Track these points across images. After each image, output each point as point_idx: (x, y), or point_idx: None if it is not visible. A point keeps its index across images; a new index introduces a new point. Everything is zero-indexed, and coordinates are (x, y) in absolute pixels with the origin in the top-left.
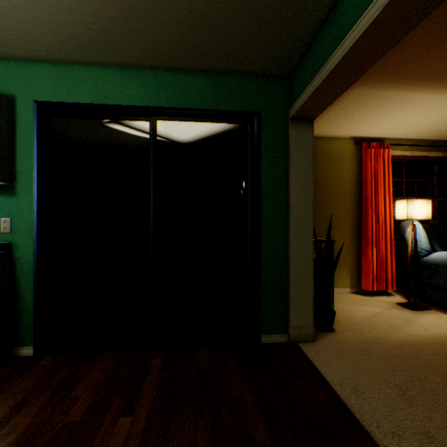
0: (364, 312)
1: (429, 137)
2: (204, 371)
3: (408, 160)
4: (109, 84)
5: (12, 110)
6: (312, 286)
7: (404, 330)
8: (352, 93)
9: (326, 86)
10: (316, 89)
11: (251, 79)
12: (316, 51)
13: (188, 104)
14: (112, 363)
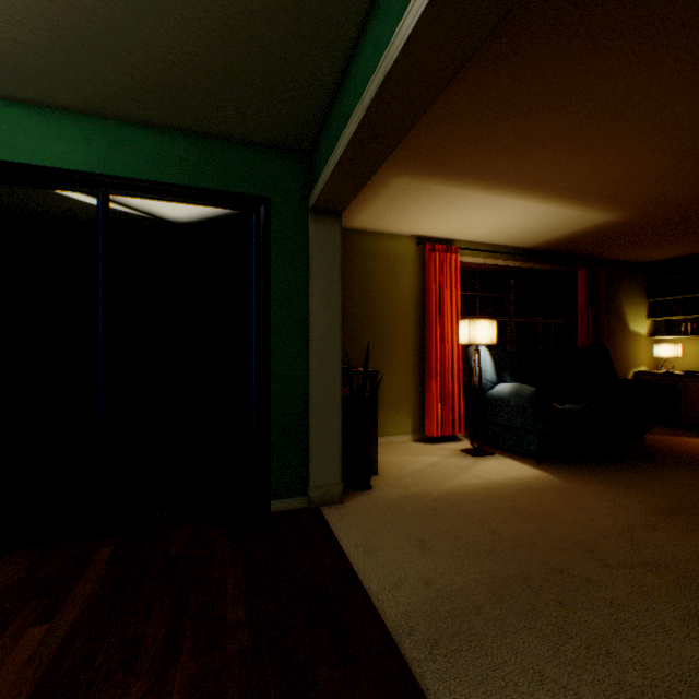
0: (419, 463)
1: (503, 242)
2: (177, 554)
3: (483, 270)
4: (24, 131)
5: None
6: (340, 431)
7: (455, 479)
8: (395, 182)
9: (339, 178)
10: (328, 180)
11: (256, 150)
12: (330, 132)
13: (160, 176)
14: (26, 563)
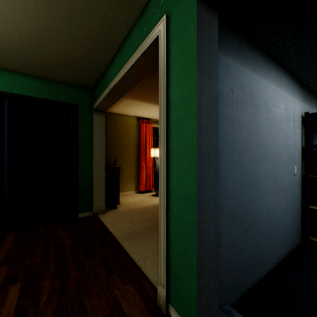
0: (136, 199)
1: None
2: (43, 232)
3: None
4: None
5: None
6: (105, 188)
7: (147, 203)
8: (126, 100)
9: (104, 103)
10: (100, 103)
11: (72, 87)
12: (100, 87)
13: (33, 94)
14: None
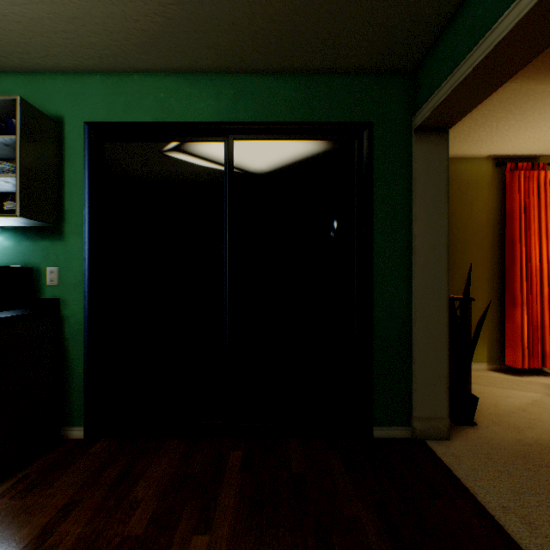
0: (515, 399)
1: None
2: (299, 474)
3: None
4: (174, 96)
5: (60, 134)
6: (446, 362)
7: None
8: (502, 90)
9: (478, 75)
10: (461, 82)
11: (358, 78)
12: (462, 27)
13: (274, 116)
14: (178, 455)
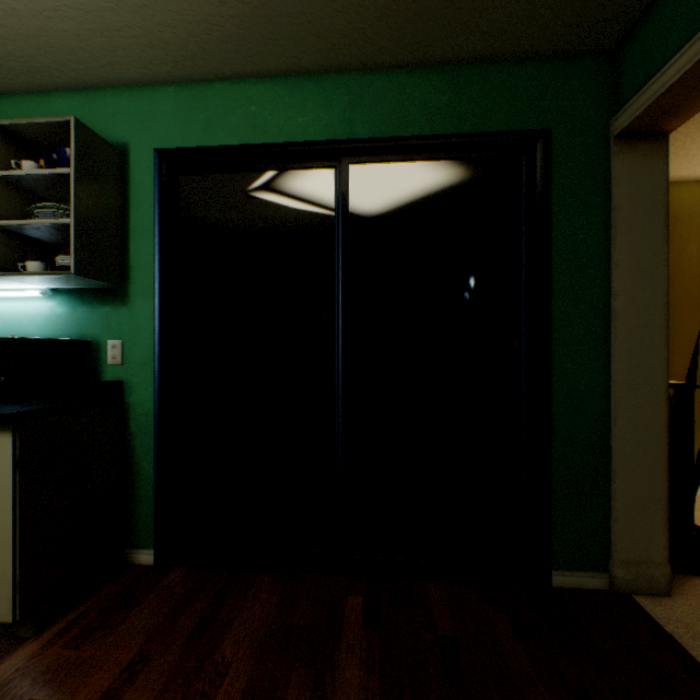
0: None
1: None
2: (448, 638)
3: None
4: (269, 108)
5: (124, 167)
6: (664, 480)
7: None
8: None
9: None
10: None
11: (528, 67)
12: None
13: (405, 129)
14: (276, 597)
